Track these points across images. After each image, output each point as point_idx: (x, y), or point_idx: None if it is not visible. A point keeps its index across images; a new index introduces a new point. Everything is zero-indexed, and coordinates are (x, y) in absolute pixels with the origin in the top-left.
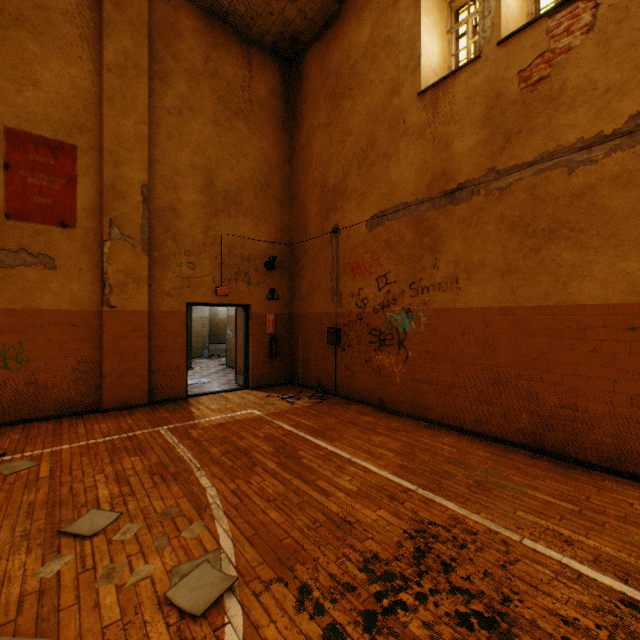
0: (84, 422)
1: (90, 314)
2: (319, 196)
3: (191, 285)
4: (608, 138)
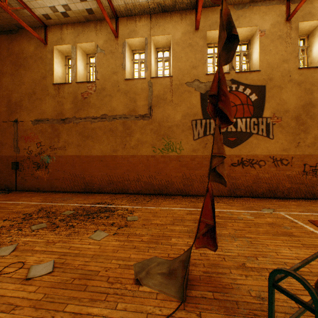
0: None
1: None
2: (7, 104)
3: None
4: (98, 118)
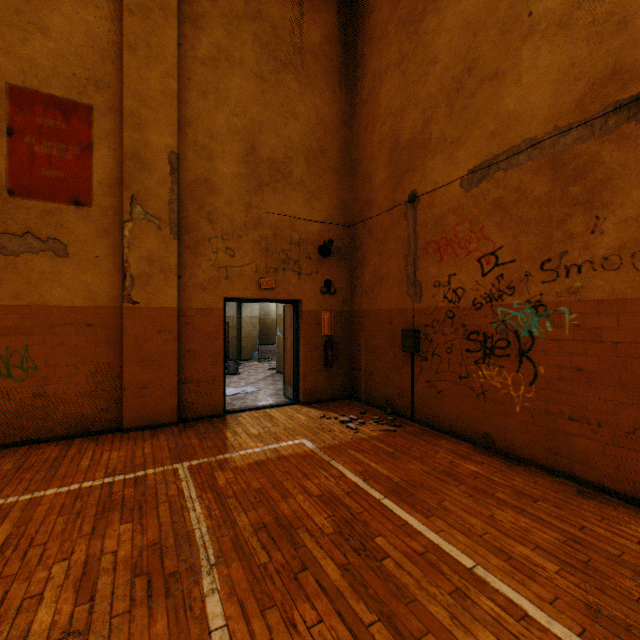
0: (95, 447)
1: (108, 312)
2: (388, 158)
3: (229, 276)
4: None
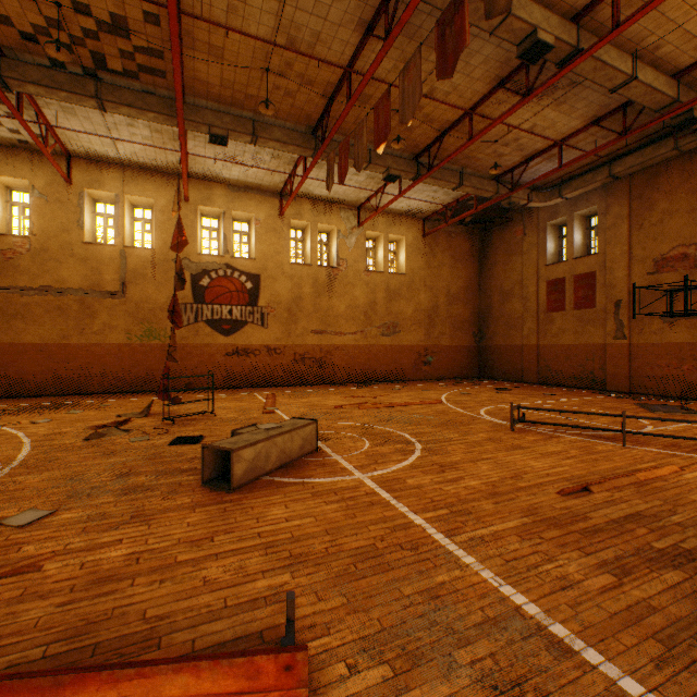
0: None
1: None
2: None
3: None
4: (36, 290)
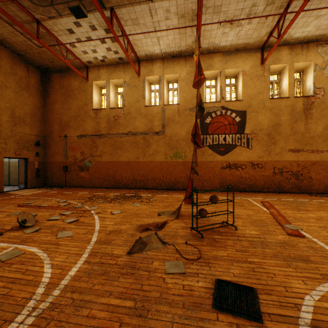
0: None
1: None
2: (59, 123)
3: (6, 151)
4: (125, 134)
